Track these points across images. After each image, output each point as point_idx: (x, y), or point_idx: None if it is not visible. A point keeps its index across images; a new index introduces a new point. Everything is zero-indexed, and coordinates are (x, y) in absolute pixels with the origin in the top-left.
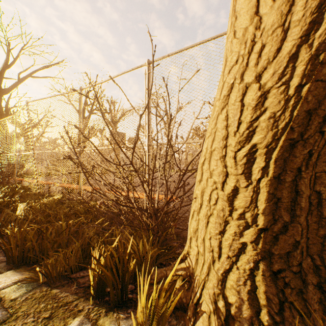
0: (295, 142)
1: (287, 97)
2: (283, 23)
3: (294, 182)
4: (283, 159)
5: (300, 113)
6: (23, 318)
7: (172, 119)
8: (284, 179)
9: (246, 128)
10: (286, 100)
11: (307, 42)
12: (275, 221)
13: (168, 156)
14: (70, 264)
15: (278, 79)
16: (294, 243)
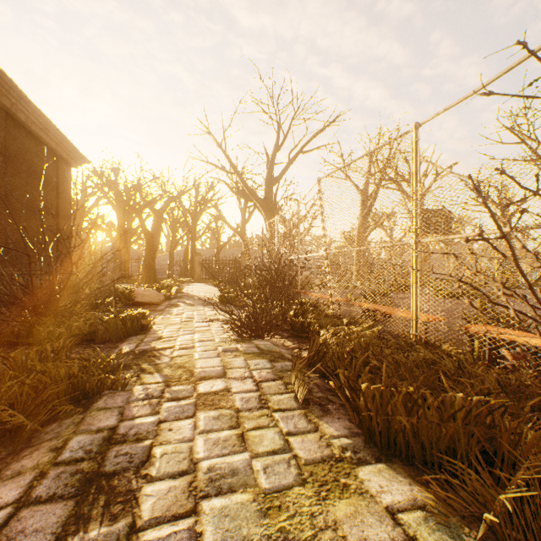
0: None
1: None
2: None
3: None
4: None
5: None
6: None
7: None
8: None
9: None
10: None
11: None
12: None
13: None
14: (526, 516)
15: None
16: None
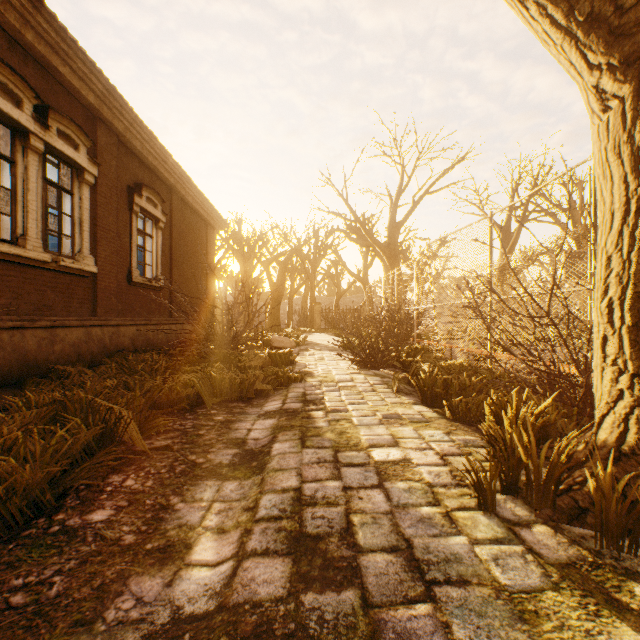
0: None
1: (622, 261)
2: (610, 209)
3: None
4: (636, 309)
5: (636, 272)
6: (437, 424)
7: None
8: None
9: (602, 284)
10: (623, 263)
11: (625, 223)
12: None
13: None
14: (470, 413)
15: (614, 247)
16: None
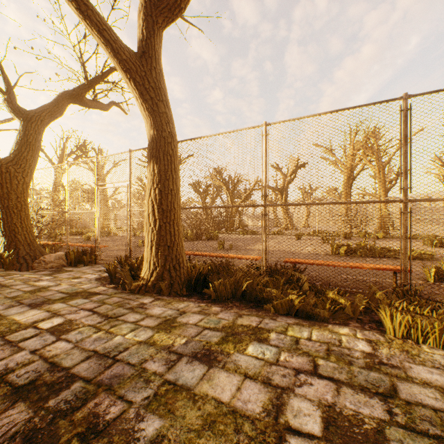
0: (1, 219)
1: None
2: None
3: (5, 227)
4: (1, 222)
5: None
6: None
7: None
8: (3, 226)
9: None
10: None
11: None
12: (5, 235)
13: None
14: None
15: None
16: (9, 239)
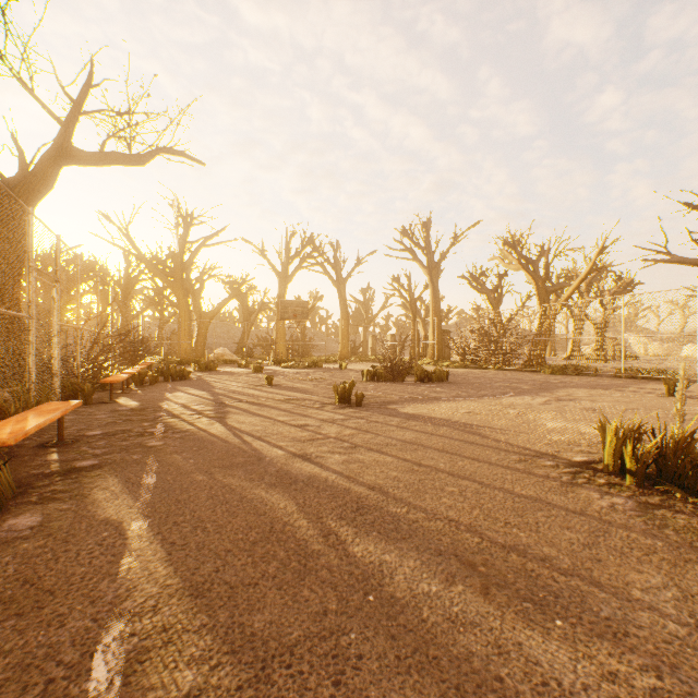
0: None
1: None
2: None
3: None
4: None
5: None
6: None
7: (440, 260)
8: None
9: None
10: None
11: None
12: None
13: (430, 333)
14: None
15: None
16: None
